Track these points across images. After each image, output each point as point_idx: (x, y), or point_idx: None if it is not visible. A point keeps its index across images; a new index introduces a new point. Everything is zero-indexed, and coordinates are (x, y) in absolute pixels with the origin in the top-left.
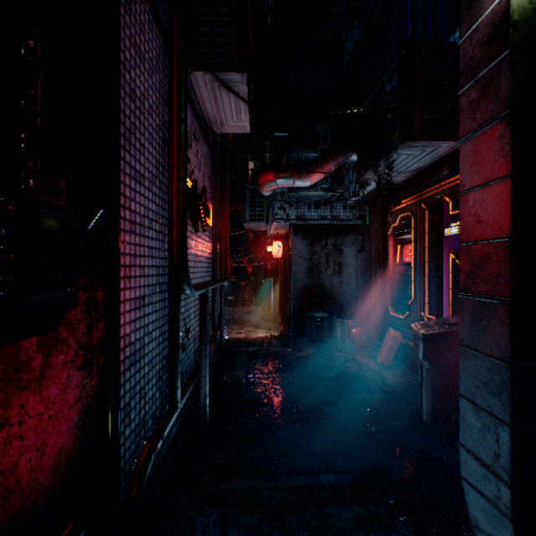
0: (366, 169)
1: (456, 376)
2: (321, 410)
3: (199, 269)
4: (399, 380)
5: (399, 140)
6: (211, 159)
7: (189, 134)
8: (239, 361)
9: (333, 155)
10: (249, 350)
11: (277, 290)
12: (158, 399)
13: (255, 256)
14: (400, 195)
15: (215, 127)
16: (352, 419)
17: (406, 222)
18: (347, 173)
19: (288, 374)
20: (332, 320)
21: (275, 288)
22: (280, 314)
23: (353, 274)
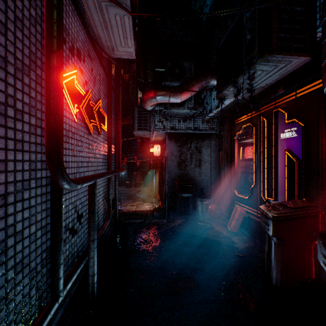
0: (225, 86)
1: (300, 250)
2: (192, 278)
3: (94, 163)
4: (246, 245)
5: (259, 55)
6: (107, 81)
7: (82, 50)
8: (129, 231)
9: (198, 79)
10: (137, 222)
11: (157, 177)
12: (34, 295)
13: (143, 155)
14: (244, 111)
15: (108, 52)
16: (217, 285)
17: (247, 130)
18: (205, 98)
19: (165, 242)
20: (194, 198)
21: (156, 176)
22: (159, 193)
23: (208, 167)
